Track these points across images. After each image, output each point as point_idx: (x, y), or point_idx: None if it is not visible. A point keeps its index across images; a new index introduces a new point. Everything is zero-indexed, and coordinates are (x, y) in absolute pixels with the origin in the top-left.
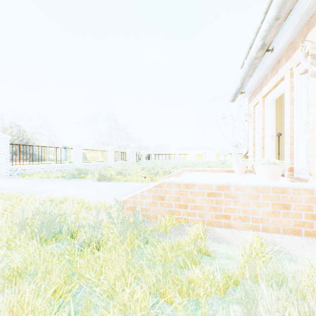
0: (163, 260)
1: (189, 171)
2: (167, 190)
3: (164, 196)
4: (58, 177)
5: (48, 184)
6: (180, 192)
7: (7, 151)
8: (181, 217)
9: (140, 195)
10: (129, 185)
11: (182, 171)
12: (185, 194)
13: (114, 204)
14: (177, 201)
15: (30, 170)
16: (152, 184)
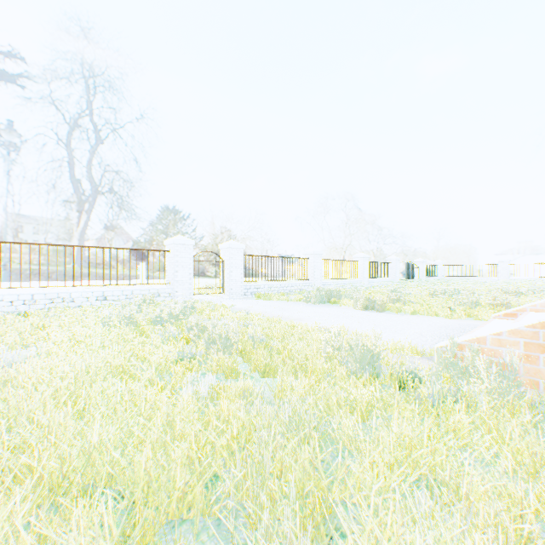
0: None
1: None
2: None
3: None
4: (298, 299)
5: (297, 309)
6: None
7: (242, 264)
8: None
9: (494, 339)
10: (429, 321)
11: None
12: None
13: (450, 347)
14: None
15: (262, 289)
16: (523, 322)
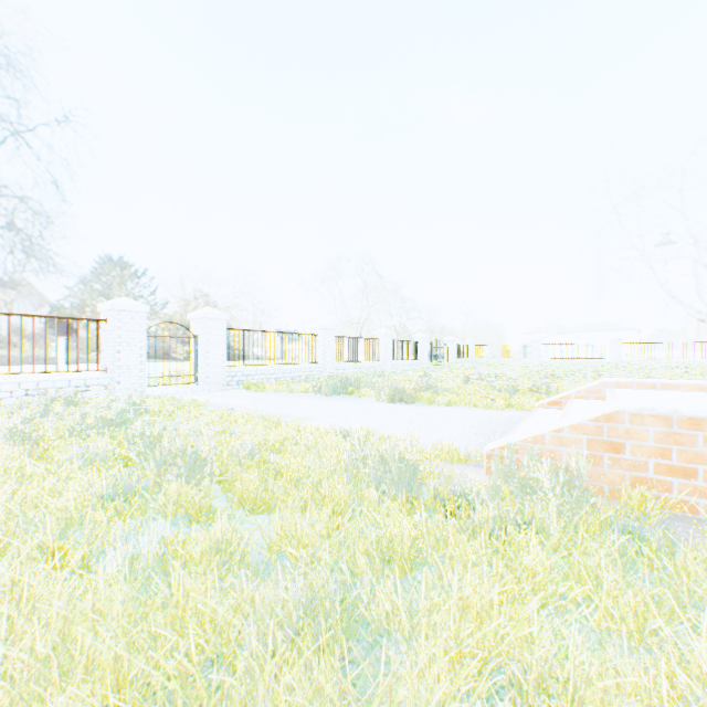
0: (702, 590)
1: (621, 387)
2: (630, 430)
3: (621, 444)
4: (305, 390)
5: (303, 404)
6: (672, 437)
7: (224, 341)
8: (675, 497)
9: (553, 436)
10: (469, 414)
11: (600, 387)
12: (686, 442)
13: (507, 451)
14: (663, 457)
15: (254, 376)
16: (586, 415)
